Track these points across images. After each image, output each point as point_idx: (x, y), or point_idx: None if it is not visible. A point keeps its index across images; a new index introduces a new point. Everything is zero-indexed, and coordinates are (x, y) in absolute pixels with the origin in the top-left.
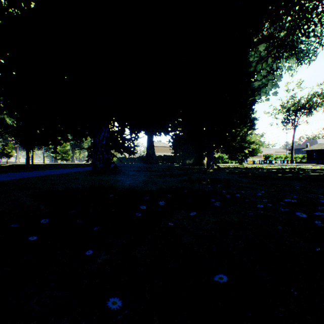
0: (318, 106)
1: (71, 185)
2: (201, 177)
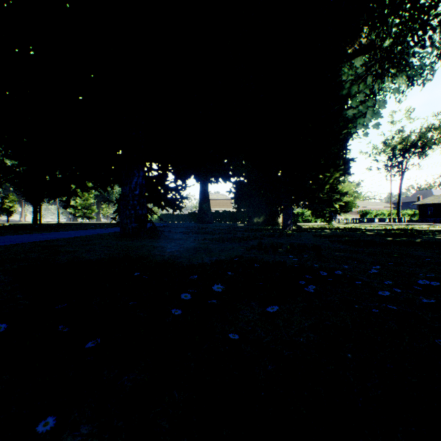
0: (435, 143)
1: (83, 255)
2: (276, 242)
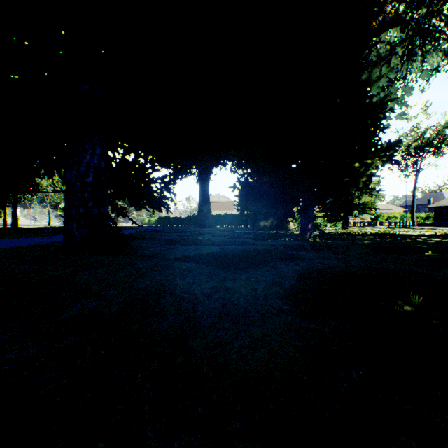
0: None
1: None
2: (330, 266)
